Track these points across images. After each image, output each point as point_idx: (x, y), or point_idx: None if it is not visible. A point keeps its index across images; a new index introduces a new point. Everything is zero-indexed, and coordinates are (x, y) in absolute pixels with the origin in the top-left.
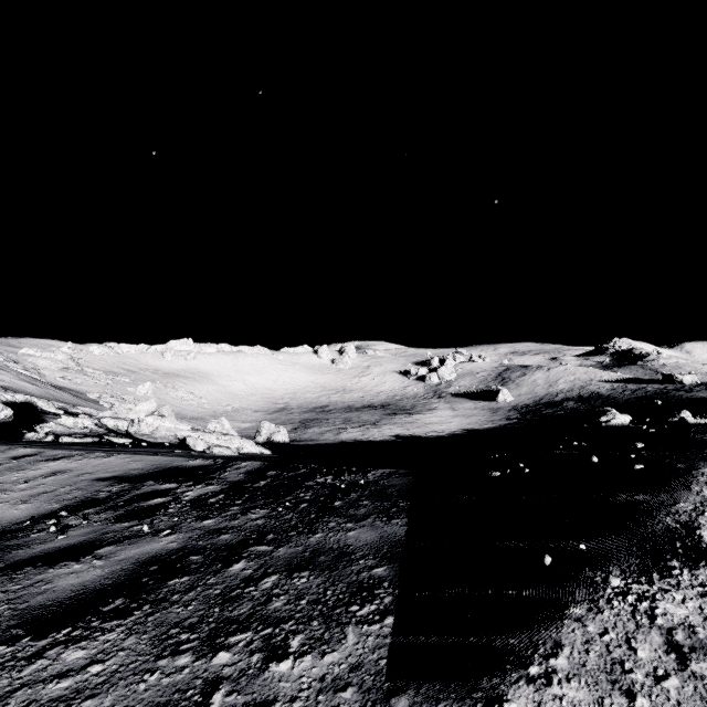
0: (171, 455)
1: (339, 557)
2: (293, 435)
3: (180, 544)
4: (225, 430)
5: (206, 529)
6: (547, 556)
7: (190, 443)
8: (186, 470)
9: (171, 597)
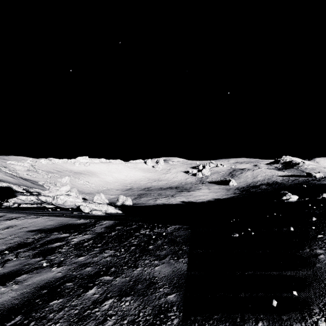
0: (70, 216)
1: (149, 285)
2: (134, 201)
3: (63, 273)
4: (102, 199)
5: (79, 263)
6: (274, 300)
7: (82, 208)
8: (75, 225)
9: (49, 315)
